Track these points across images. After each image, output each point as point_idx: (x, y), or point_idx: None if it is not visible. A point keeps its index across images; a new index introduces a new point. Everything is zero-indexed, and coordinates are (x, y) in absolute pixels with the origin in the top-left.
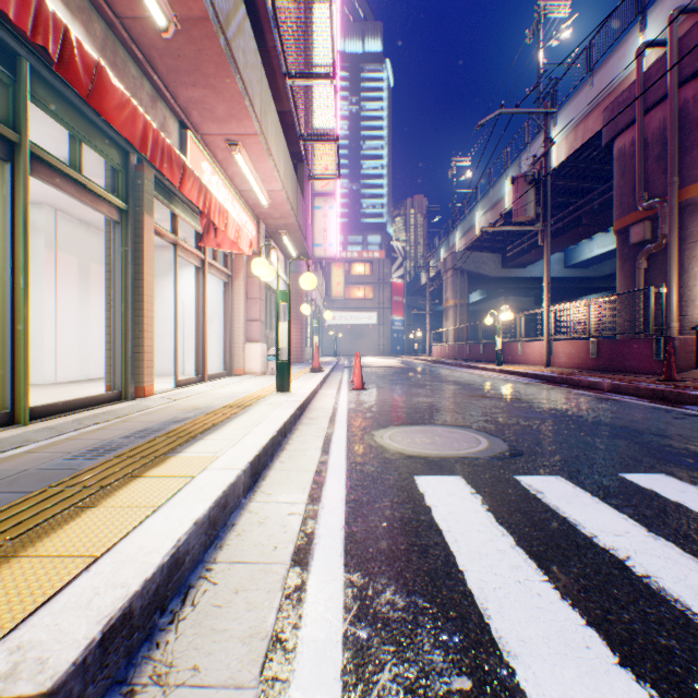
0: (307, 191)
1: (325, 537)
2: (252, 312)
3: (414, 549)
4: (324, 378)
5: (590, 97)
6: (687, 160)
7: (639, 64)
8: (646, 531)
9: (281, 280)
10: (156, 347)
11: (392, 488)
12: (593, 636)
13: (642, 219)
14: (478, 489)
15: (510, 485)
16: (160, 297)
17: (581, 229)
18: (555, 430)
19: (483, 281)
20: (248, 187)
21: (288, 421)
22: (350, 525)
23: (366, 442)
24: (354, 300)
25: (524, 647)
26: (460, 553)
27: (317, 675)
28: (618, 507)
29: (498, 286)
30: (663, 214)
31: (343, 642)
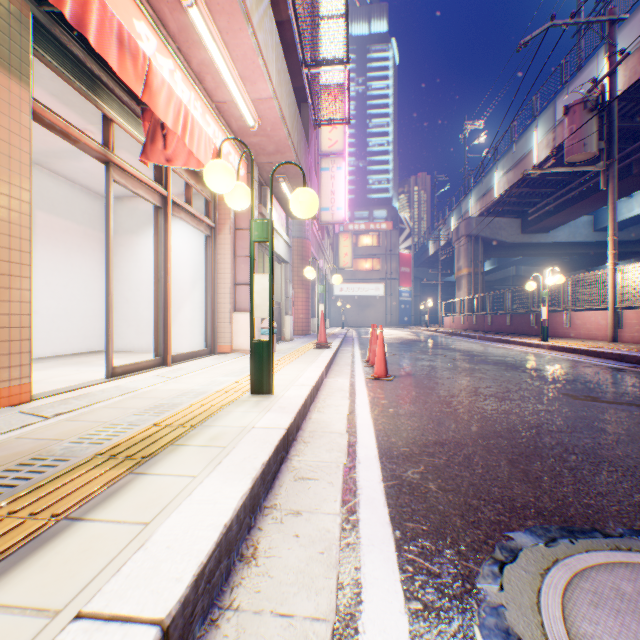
0: (311, 138)
1: None
2: (241, 273)
3: None
4: (331, 359)
5: None
6: None
7: None
8: None
9: (282, 240)
10: (130, 317)
11: None
12: None
13: None
14: None
15: None
16: (134, 257)
17: (629, 181)
18: None
19: (499, 248)
20: (225, 93)
21: (201, 576)
22: None
23: None
24: (361, 272)
25: None
26: None
27: None
28: None
29: (517, 253)
30: None
31: None
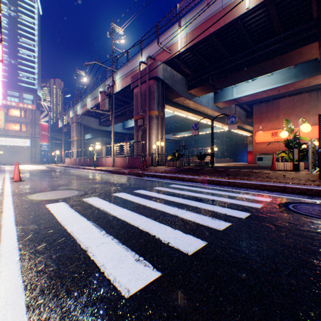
0: None
1: (7, 223)
2: None
3: (43, 218)
4: None
5: (128, 70)
6: (151, 103)
7: (140, 67)
8: (109, 203)
9: None
10: None
11: (36, 209)
12: (85, 219)
13: (141, 118)
14: (69, 203)
15: (80, 201)
16: None
17: (128, 116)
18: (103, 186)
19: (92, 130)
20: None
21: None
22: (18, 219)
23: (24, 199)
24: (14, 131)
25: (69, 223)
26: (58, 216)
27: (10, 241)
28: (107, 200)
29: (98, 133)
30: (145, 118)
31: (17, 235)
